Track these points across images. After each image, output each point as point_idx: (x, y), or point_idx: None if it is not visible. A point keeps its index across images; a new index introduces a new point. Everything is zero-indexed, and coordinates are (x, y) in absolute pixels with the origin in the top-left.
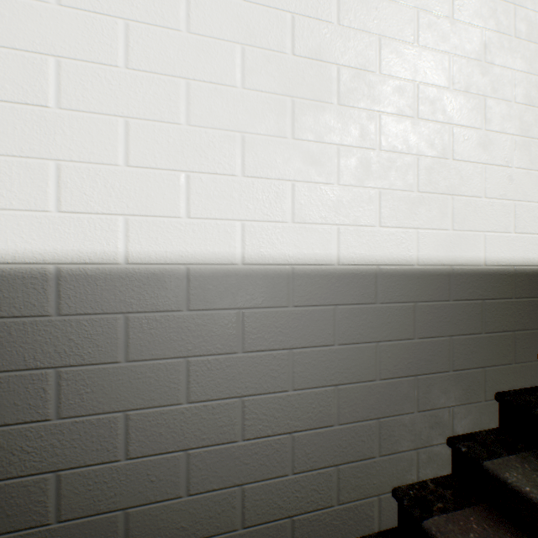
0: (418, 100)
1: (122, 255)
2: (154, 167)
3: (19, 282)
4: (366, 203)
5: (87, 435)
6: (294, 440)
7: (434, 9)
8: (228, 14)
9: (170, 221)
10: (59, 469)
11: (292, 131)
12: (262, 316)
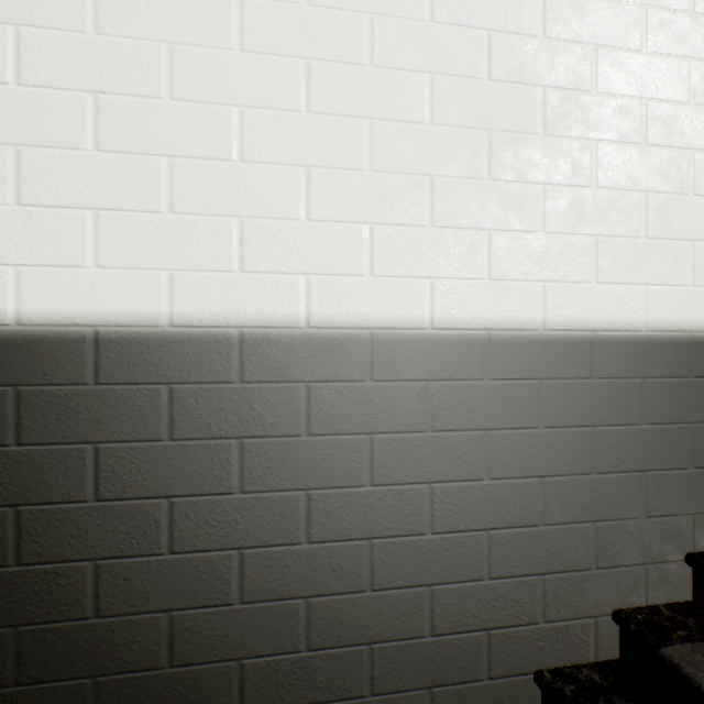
0: (646, 122)
1: (303, 318)
2: (336, 220)
3: (205, 346)
4: (578, 253)
5: (269, 513)
6: (491, 539)
7: (667, 4)
8: (415, 40)
9: (352, 280)
10: (242, 547)
11: (489, 171)
12: (453, 390)
